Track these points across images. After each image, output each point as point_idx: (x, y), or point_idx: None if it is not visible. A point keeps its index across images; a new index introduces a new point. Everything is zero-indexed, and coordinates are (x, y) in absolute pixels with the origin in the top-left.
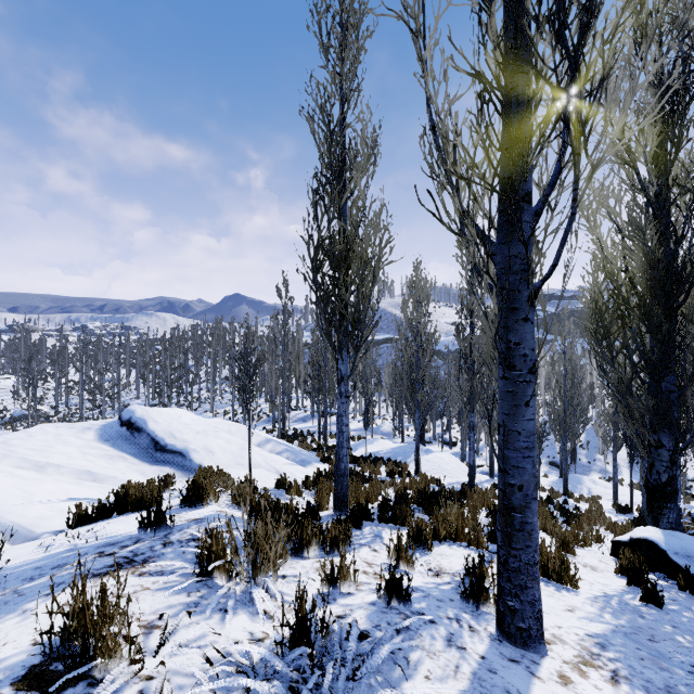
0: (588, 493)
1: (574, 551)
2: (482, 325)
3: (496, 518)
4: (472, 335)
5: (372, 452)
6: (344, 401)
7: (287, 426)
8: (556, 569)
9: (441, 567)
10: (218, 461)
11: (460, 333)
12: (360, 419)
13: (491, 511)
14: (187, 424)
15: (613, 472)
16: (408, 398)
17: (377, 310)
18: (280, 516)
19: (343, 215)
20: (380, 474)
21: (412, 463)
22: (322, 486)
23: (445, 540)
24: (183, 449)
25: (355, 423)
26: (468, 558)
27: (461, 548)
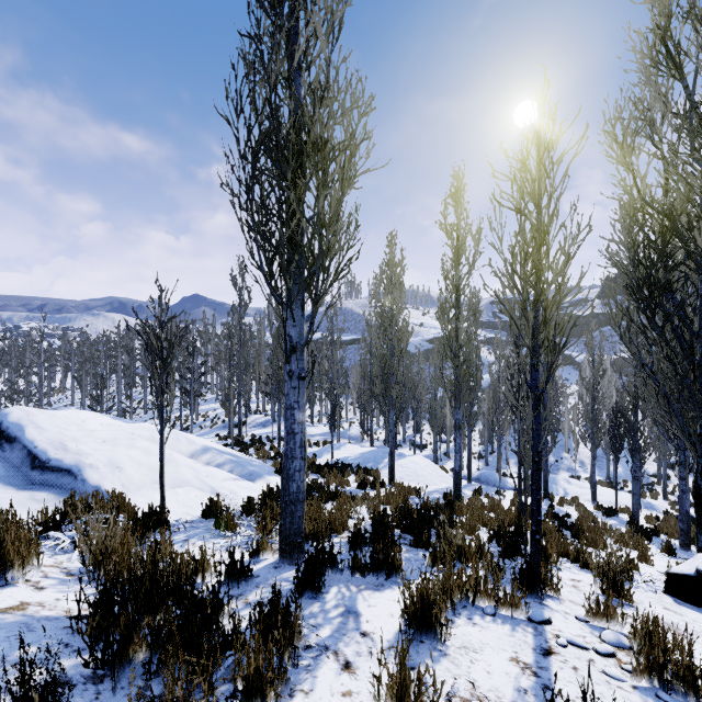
0: (564, 494)
1: (630, 596)
2: (469, 305)
3: (508, 547)
4: (458, 317)
5: (339, 459)
6: (296, 385)
7: (245, 432)
8: (681, 674)
9: (480, 696)
10: (127, 480)
11: (445, 313)
12: (326, 422)
13: (495, 533)
14: (91, 430)
15: (591, 471)
16: (381, 395)
17: (348, 248)
18: (159, 600)
19: (294, 92)
20: (348, 486)
21: (384, 470)
22: (266, 515)
23: (459, 605)
24: (74, 465)
25: (320, 427)
26: (512, 650)
27: (488, 619)
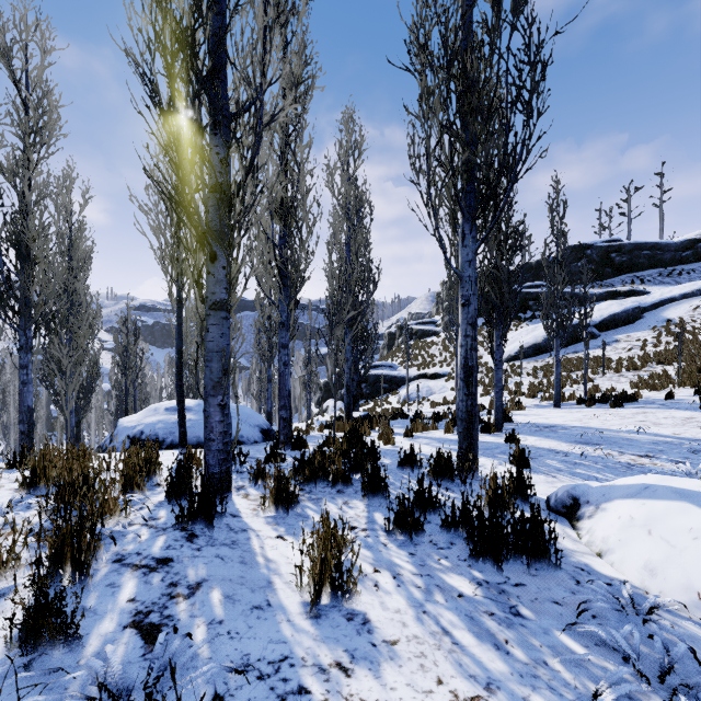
0: None
1: None
2: None
3: None
4: None
5: None
6: None
7: None
8: None
9: None
10: None
11: None
12: None
13: None
14: None
15: None
16: None
17: None
18: None
19: None
20: None
21: None
22: None
23: None
24: None
25: None
26: None
27: None
